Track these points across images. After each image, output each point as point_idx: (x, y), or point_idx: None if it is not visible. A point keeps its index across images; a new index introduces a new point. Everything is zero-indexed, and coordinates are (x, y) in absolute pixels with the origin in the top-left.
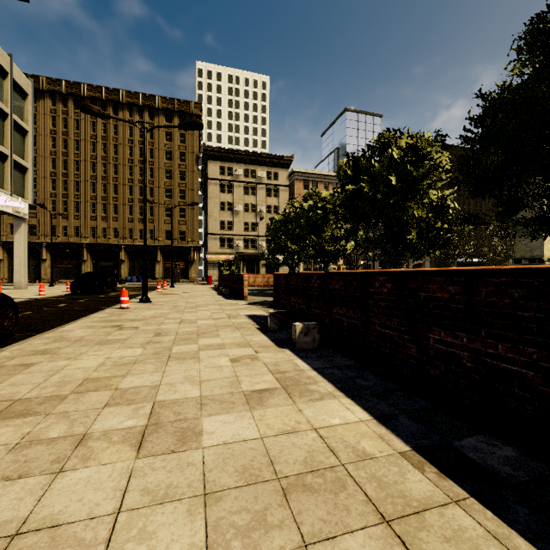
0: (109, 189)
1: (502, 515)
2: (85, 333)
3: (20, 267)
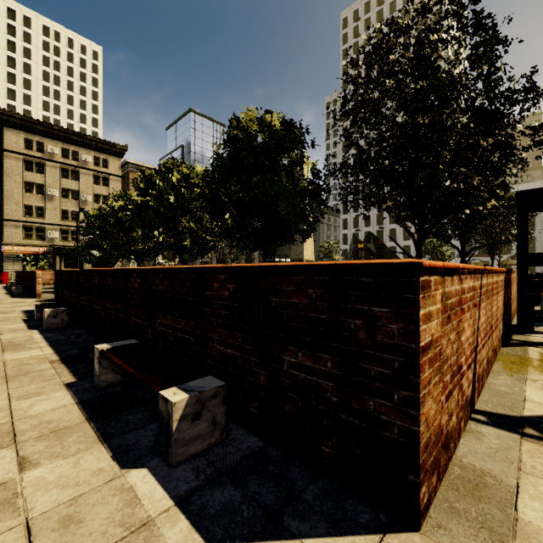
0: None
1: (71, 368)
2: None
3: None
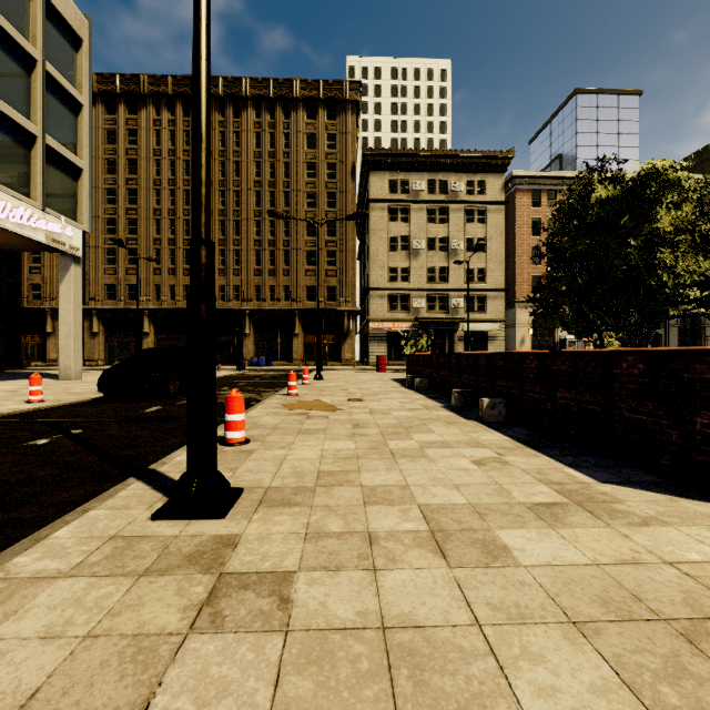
0: (228, 228)
1: None
2: None
3: (68, 341)
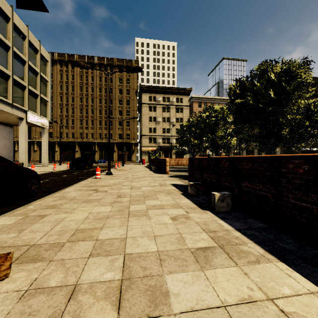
0: (89, 111)
1: None
2: (76, 194)
3: (44, 155)
